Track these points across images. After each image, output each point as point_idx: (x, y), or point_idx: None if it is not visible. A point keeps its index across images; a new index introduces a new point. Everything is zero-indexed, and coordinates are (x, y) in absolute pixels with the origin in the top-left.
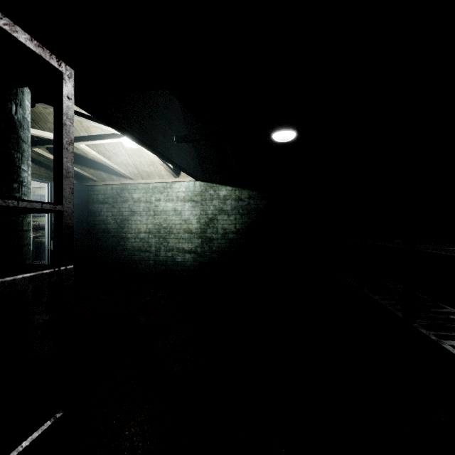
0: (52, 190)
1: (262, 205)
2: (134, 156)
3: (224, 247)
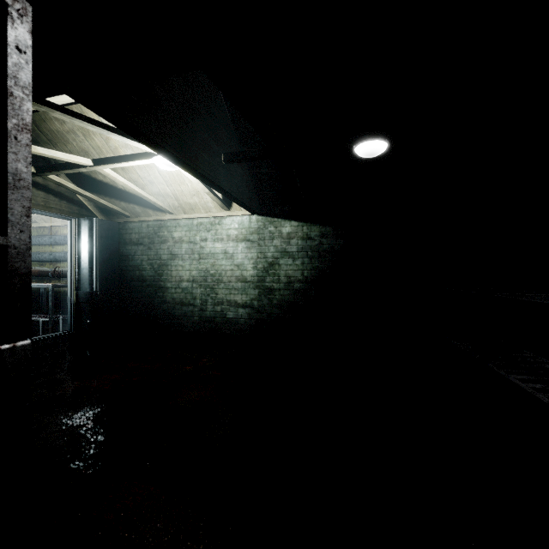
0: (76, 228)
1: (338, 245)
2: (174, 184)
3: (288, 299)
